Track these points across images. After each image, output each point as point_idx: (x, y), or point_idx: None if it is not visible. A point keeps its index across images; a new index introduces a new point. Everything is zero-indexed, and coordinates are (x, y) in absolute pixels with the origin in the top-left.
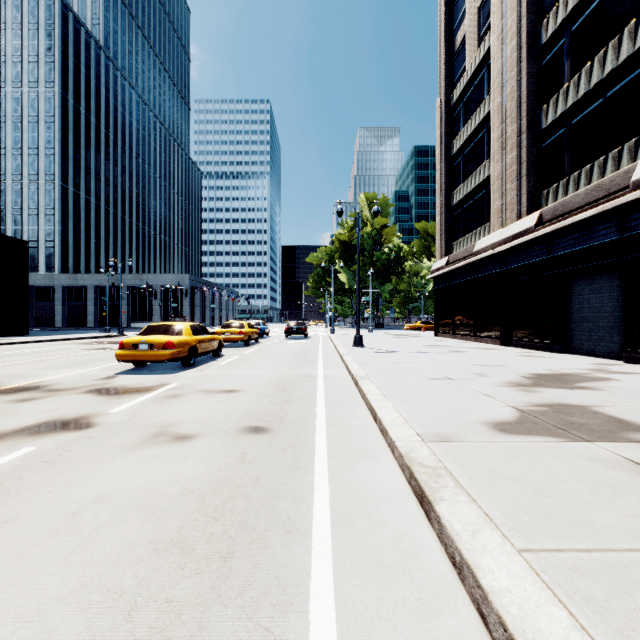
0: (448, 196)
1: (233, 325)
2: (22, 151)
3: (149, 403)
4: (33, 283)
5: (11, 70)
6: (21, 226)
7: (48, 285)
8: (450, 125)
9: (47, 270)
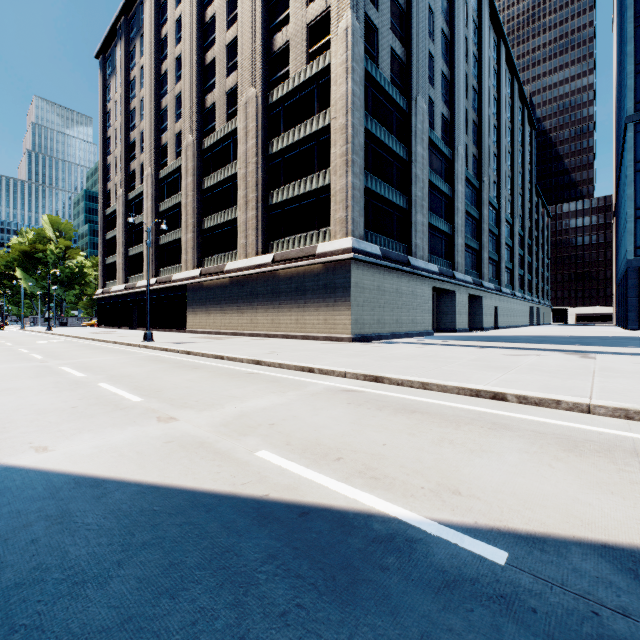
0: (105, 258)
1: None
2: None
3: None
4: None
5: None
6: None
7: None
8: (106, 224)
9: None
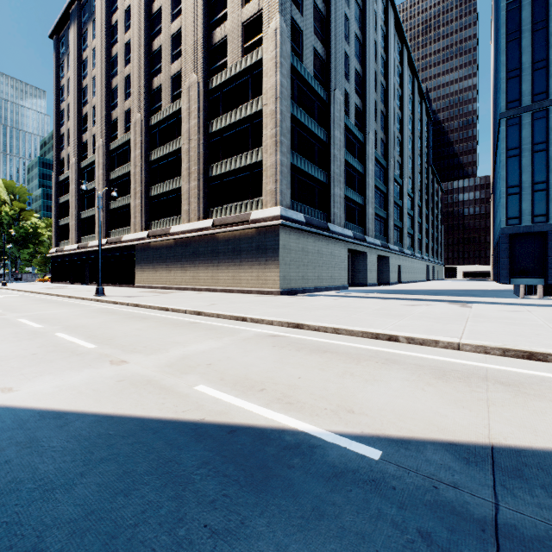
0: (58, 220)
1: None
2: None
3: None
4: None
5: None
6: None
7: None
8: (59, 189)
9: None
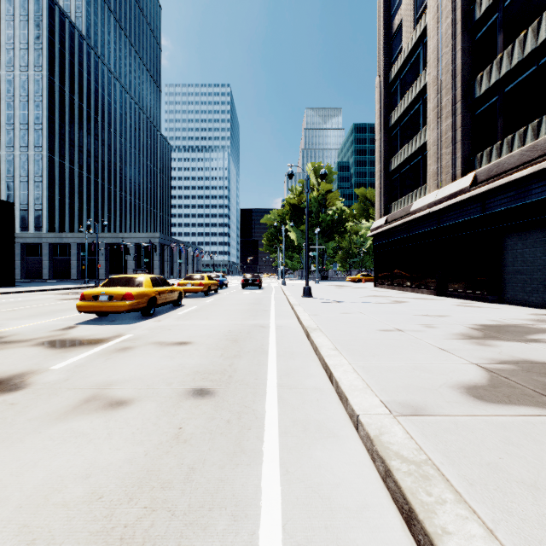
0: (386, 163)
1: (194, 277)
2: (14, 126)
3: (96, 357)
4: (24, 241)
5: (5, 56)
6: (13, 191)
7: (37, 242)
8: (388, 99)
9: (36, 229)
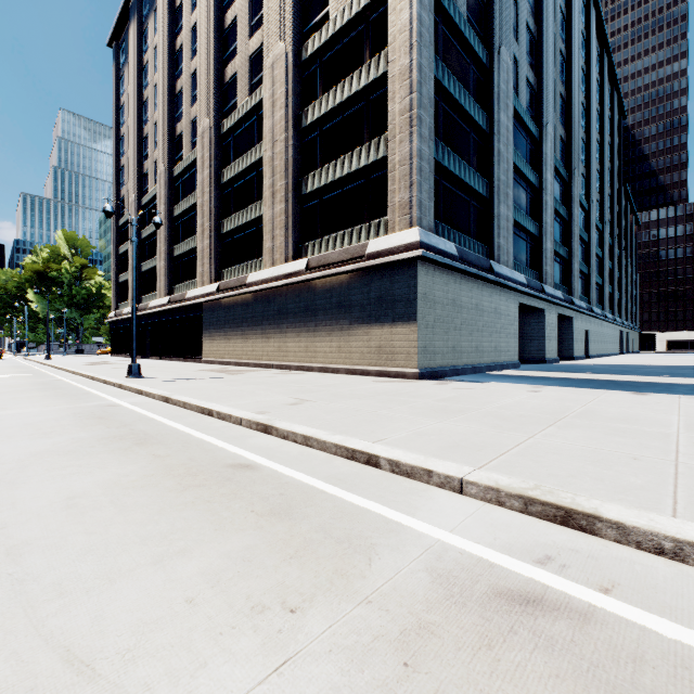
0: (118, 276)
1: None
2: None
3: None
4: None
5: None
6: None
7: None
8: (119, 236)
9: None
